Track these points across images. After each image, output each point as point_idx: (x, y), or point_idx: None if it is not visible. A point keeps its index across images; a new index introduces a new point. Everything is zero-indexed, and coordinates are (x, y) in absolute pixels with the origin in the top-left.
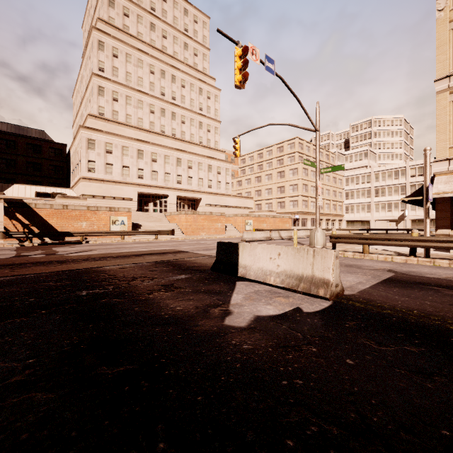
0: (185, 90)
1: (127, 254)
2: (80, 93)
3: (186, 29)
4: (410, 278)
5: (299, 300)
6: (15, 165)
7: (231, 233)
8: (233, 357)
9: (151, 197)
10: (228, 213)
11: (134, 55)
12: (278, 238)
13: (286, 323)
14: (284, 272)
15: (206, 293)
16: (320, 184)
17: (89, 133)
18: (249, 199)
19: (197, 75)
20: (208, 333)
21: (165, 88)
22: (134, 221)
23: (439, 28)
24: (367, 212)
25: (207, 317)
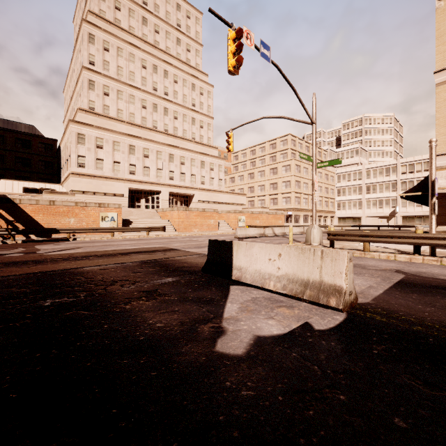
0: (178, 85)
1: (112, 252)
2: (70, 88)
3: (179, 24)
4: (425, 281)
5: (306, 311)
6: (4, 160)
7: (224, 230)
8: (227, 416)
9: (143, 193)
10: (221, 209)
11: (126, 49)
12: (272, 234)
13: (295, 348)
14: (286, 275)
15: (194, 302)
16: (316, 179)
17: (79, 127)
18: (242, 195)
19: (189, 71)
20: (193, 368)
21: (157, 83)
22: (125, 218)
23: (439, 18)
24: (358, 209)
25: (194, 339)
